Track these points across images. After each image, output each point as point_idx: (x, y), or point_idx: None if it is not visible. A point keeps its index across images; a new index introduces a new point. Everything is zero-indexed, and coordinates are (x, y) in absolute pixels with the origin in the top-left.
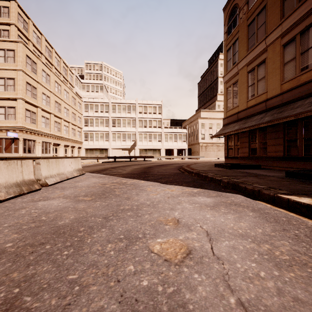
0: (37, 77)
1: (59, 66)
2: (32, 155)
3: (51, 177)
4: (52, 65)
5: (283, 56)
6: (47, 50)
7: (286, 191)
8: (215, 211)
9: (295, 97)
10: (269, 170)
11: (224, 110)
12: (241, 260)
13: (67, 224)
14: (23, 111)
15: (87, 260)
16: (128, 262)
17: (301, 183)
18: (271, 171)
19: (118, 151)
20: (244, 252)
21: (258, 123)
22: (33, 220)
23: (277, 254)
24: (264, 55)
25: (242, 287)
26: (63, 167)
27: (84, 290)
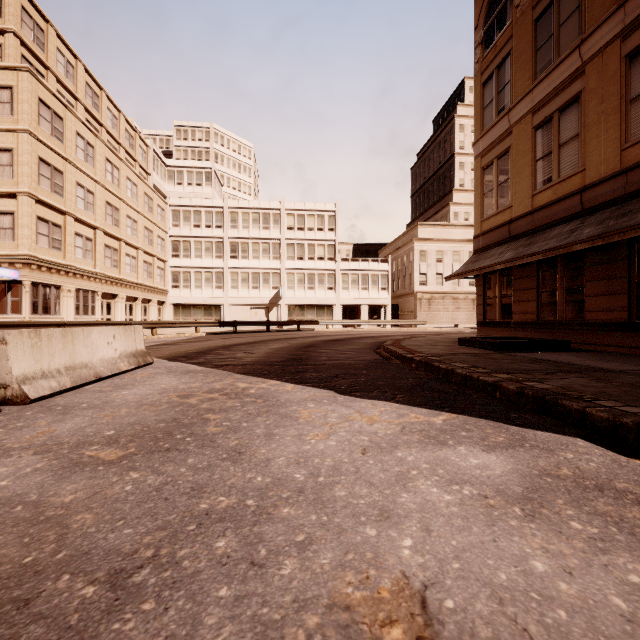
0: (65, 149)
1: (116, 127)
2: (54, 319)
3: (45, 378)
4: (100, 126)
5: (629, 81)
6: (88, 92)
7: None
8: (553, 532)
9: None
10: (597, 355)
11: (477, 217)
12: None
13: None
14: (31, 223)
15: None
16: None
17: None
18: (604, 358)
19: (243, 311)
20: None
21: (565, 242)
22: None
23: None
24: (577, 85)
25: None
26: (88, 349)
27: None
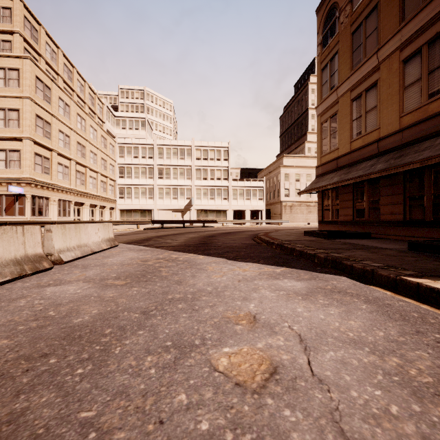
0: (52, 108)
1: (83, 92)
2: (45, 219)
3: (69, 251)
4: (73, 91)
5: (404, 76)
6: (65, 70)
7: (413, 272)
8: (310, 303)
9: (420, 135)
10: (384, 241)
11: (318, 154)
12: (357, 384)
13: (86, 324)
14: (31, 157)
15: (113, 383)
16: (178, 387)
17: (432, 259)
18: (386, 242)
19: (166, 214)
20: (360, 370)
21: (367, 172)
22: (36, 316)
23: (413, 374)
24: (375, 76)
25: (363, 435)
26: (86, 236)
27: (104, 439)
